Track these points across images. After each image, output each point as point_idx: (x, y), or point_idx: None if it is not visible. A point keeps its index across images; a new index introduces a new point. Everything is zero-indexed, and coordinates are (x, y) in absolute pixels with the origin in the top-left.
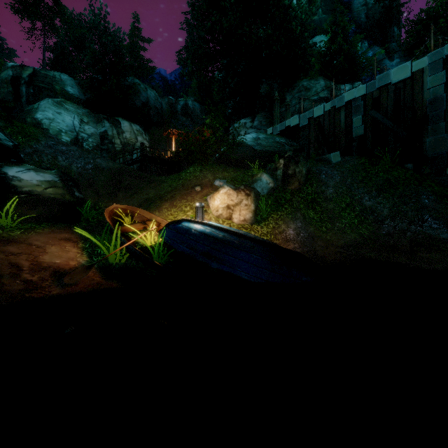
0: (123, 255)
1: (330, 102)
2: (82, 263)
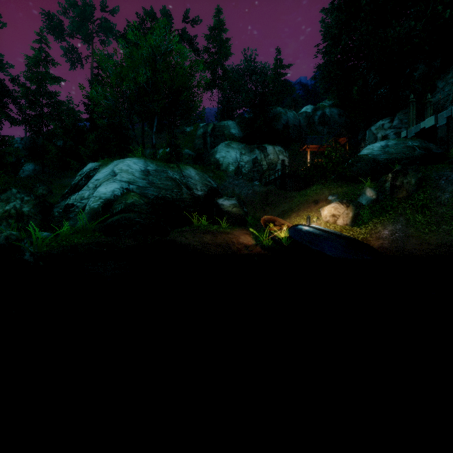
0: (270, 242)
1: None
2: (253, 243)
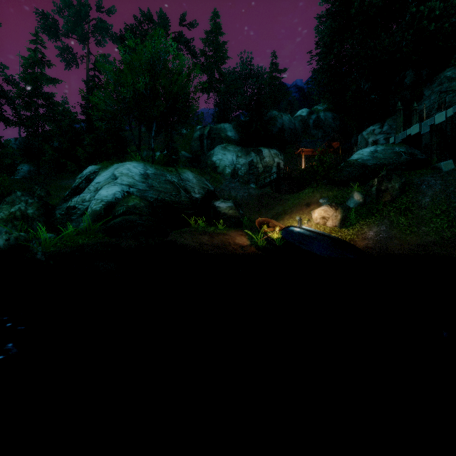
0: (264, 243)
1: (452, 108)
2: (248, 244)
